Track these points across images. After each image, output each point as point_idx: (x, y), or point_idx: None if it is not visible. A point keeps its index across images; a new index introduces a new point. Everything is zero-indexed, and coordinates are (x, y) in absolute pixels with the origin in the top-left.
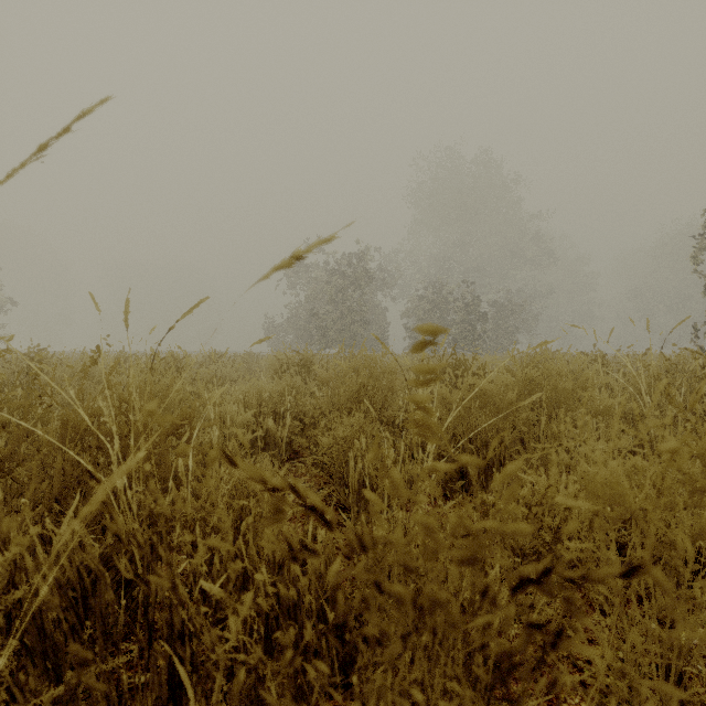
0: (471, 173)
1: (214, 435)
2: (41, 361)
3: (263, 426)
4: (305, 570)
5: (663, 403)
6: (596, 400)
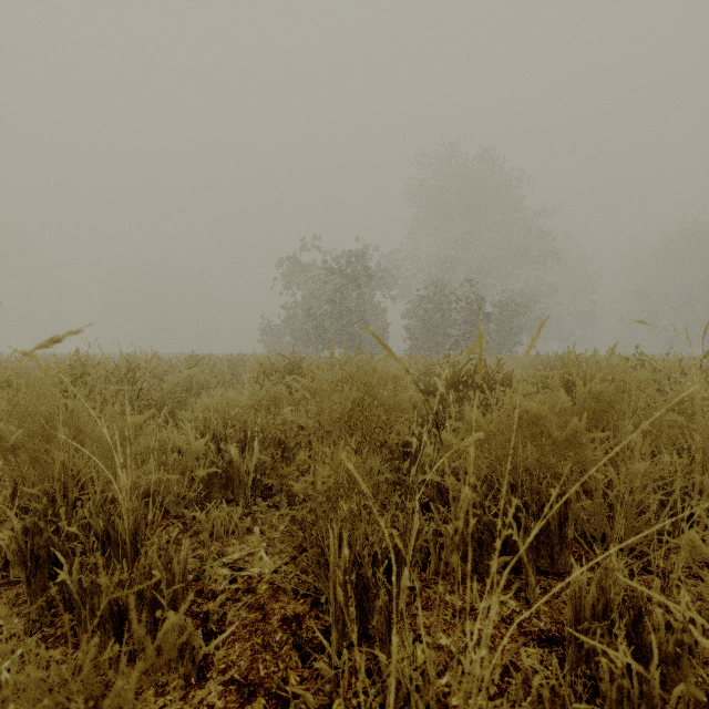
0: (473, 171)
1: (122, 488)
2: None
3: (224, 455)
4: None
5: None
6: (708, 433)
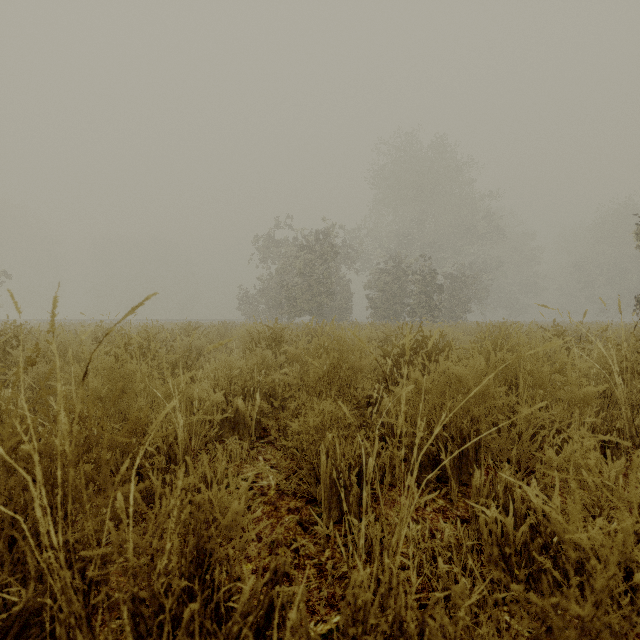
0: (427, 157)
1: (179, 424)
2: (17, 337)
3: (232, 405)
4: (271, 615)
5: (636, 385)
6: (576, 388)
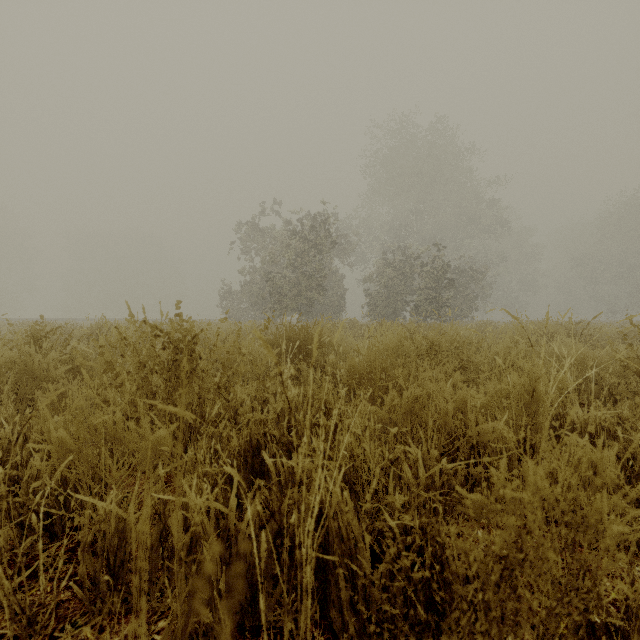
0: (427, 142)
1: None
2: None
3: None
4: None
5: None
6: None
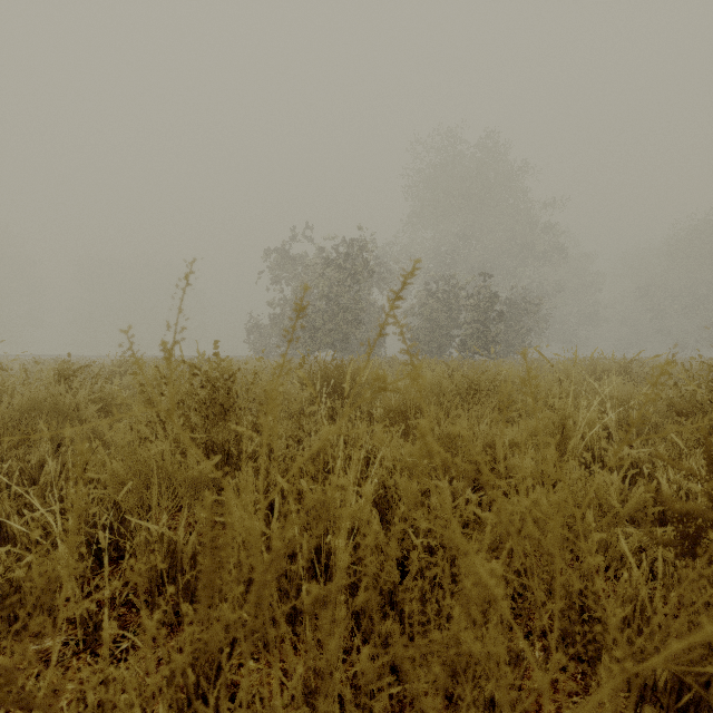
0: (476, 159)
1: None
2: None
3: None
4: None
5: None
6: None
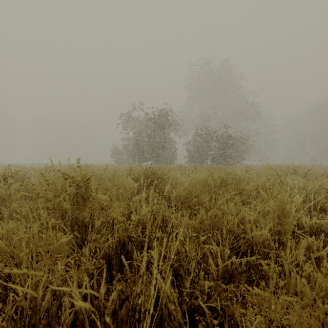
0: (218, 72)
1: None
2: None
3: None
4: None
5: None
6: None
